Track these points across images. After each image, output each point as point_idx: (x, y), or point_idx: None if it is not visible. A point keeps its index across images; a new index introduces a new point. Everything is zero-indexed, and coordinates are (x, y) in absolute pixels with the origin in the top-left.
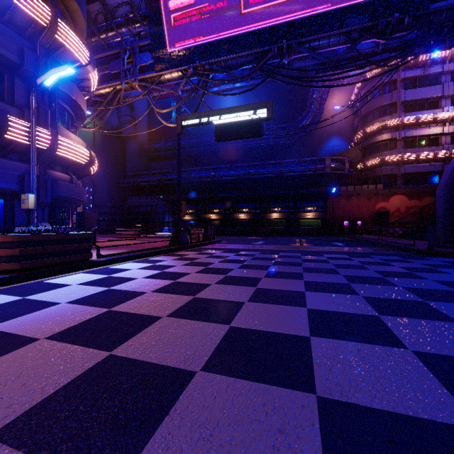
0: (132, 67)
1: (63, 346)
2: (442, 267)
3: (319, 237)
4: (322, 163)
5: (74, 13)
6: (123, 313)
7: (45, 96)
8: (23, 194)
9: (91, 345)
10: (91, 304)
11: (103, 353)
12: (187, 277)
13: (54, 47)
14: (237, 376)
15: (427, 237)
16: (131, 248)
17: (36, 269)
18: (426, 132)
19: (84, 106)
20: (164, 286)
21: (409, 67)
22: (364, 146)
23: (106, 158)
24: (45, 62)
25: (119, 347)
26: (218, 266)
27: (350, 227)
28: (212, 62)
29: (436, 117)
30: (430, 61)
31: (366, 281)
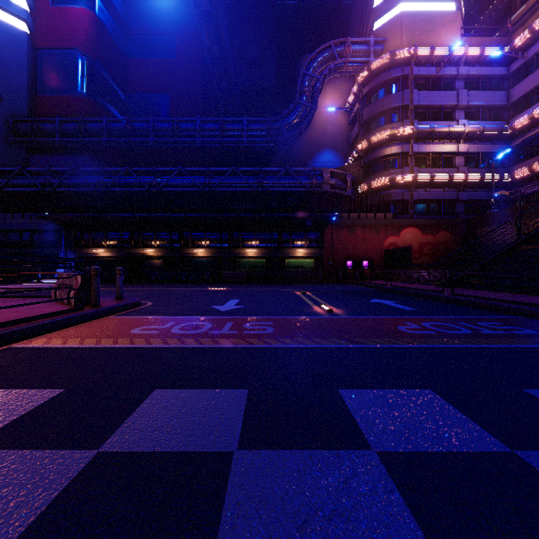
0: None
1: None
2: None
3: (321, 285)
4: (318, 178)
5: None
6: None
7: None
8: None
9: None
10: None
11: None
12: None
13: None
14: None
15: (497, 286)
16: None
17: None
18: (440, 148)
19: None
20: None
21: (422, 62)
22: (368, 161)
23: None
24: None
25: None
26: None
27: (354, 269)
28: None
29: (452, 130)
30: (448, 56)
31: None
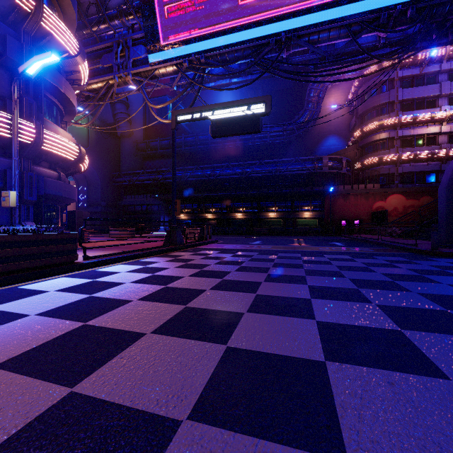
0: (125, 61)
1: (13, 379)
2: (452, 269)
3: (317, 236)
4: (319, 162)
5: (63, 1)
6: (100, 328)
7: (30, 87)
8: (4, 191)
9: (50, 377)
10: (64, 317)
11: (63, 390)
12: (180, 281)
13: (40, 35)
14: (236, 428)
15: (427, 237)
16: (123, 249)
17: (11, 273)
18: (424, 131)
19: (74, 100)
20: (153, 292)
21: (407, 65)
22: (362, 145)
23: (101, 156)
24: (29, 50)
25: (85, 379)
26: (214, 268)
27: (347, 226)
28: (208, 56)
29: (434, 116)
30: (428, 60)
31: (376, 286)
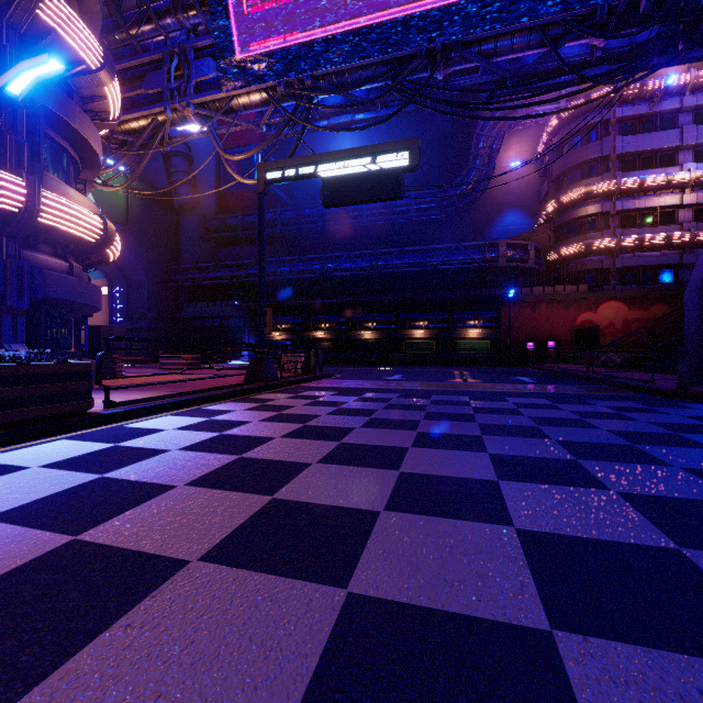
0: (183, 83)
1: None
2: None
3: (489, 367)
4: (493, 251)
5: None
6: (102, 549)
7: (19, 118)
8: None
9: None
10: (39, 522)
11: None
12: (266, 446)
13: (36, 33)
14: None
15: (664, 369)
16: (176, 388)
17: None
18: (655, 202)
19: (97, 144)
20: (215, 469)
21: (629, 100)
22: (559, 224)
23: (148, 241)
24: (17, 57)
25: (34, 690)
26: (326, 422)
27: (536, 352)
28: (317, 76)
29: (671, 179)
30: (662, 91)
31: (606, 455)
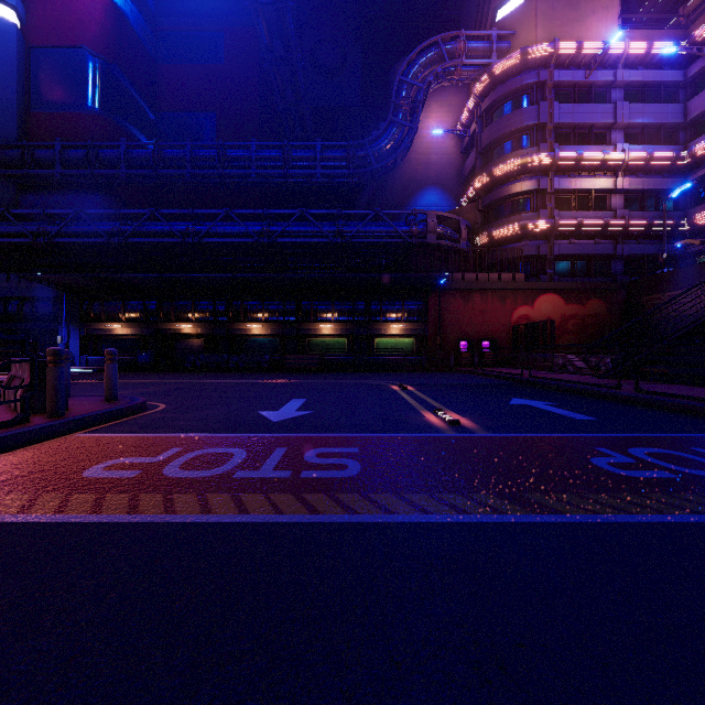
0: None
1: None
2: None
3: (425, 374)
4: (420, 224)
5: None
6: None
7: None
8: None
9: None
10: None
11: None
12: None
13: None
14: None
15: (694, 378)
16: None
17: None
18: (591, 184)
19: None
20: None
21: (565, 63)
22: (489, 203)
23: None
24: None
25: None
26: None
27: (470, 353)
28: None
29: (607, 158)
30: (603, 53)
31: None
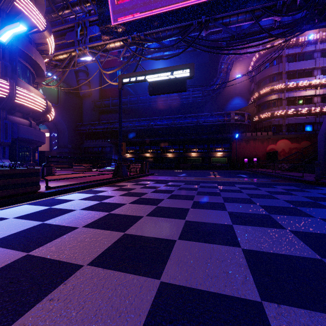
0: (83, 37)
1: None
2: None
3: (226, 170)
4: (228, 116)
5: None
6: (40, 259)
7: (6, 53)
8: None
9: None
10: (11, 246)
11: None
12: (122, 208)
13: (14, 13)
14: None
15: (308, 171)
16: (80, 180)
17: None
18: (303, 94)
19: (43, 65)
20: (97, 219)
21: (291, 46)
22: (259, 104)
23: (68, 111)
24: (5, 24)
25: None
26: (150, 196)
27: (248, 163)
28: (146, 34)
29: (311, 83)
30: (307, 42)
31: (283, 212)
